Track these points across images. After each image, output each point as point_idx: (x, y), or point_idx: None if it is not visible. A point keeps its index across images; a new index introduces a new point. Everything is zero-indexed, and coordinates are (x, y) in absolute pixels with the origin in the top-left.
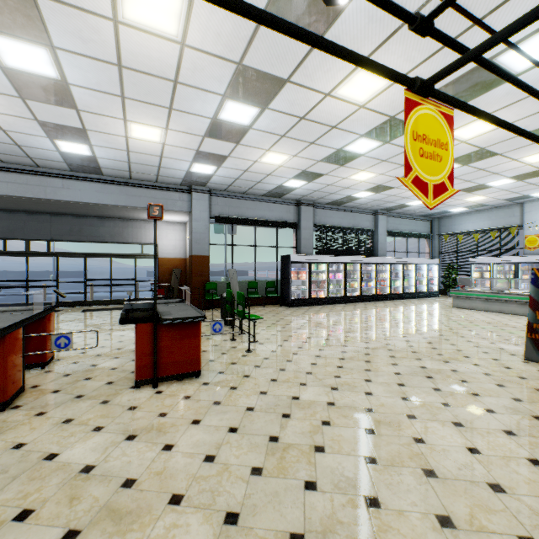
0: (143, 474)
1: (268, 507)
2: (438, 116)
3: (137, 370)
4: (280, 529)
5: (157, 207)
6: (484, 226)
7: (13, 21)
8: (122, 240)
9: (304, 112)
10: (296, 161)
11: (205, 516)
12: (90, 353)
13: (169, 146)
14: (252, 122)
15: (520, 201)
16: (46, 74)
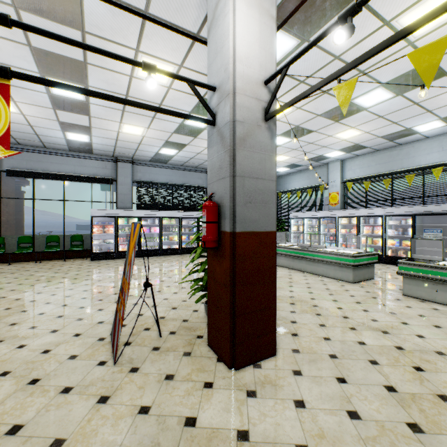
0: None
1: None
2: None
3: None
4: None
5: None
6: (305, 184)
7: None
8: None
9: None
10: (29, 108)
11: None
12: None
13: None
14: None
15: (325, 162)
16: None
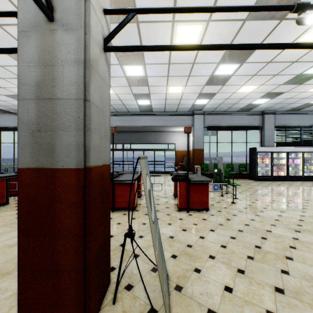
0: (194, 244)
1: (259, 273)
2: None
3: (180, 203)
4: (268, 283)
5: (189, 127)
6: None
7: (133, 59)
8: (159, 142)
9: (271, 58)
10: (263, 87)
11: (227, 266)
12: (154, 194)
13: (185, 94)
14: (233, 72)
15: None
16: (140, 75)
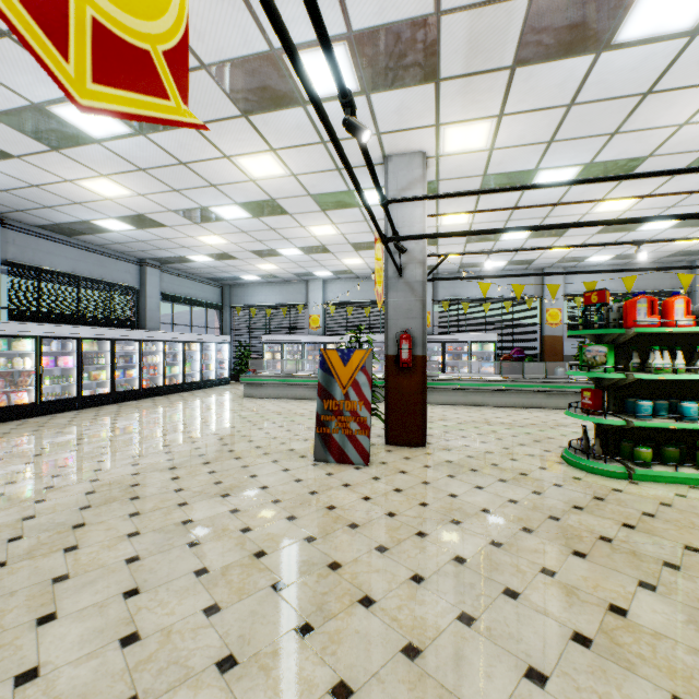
0: None
1: None
2: None
3: None
4: None
5: None
6: (277, 300)
7: None
8: None
9: None
10: None
11: None
12: None
13: None
14: None
15: (307, 278)
16: None
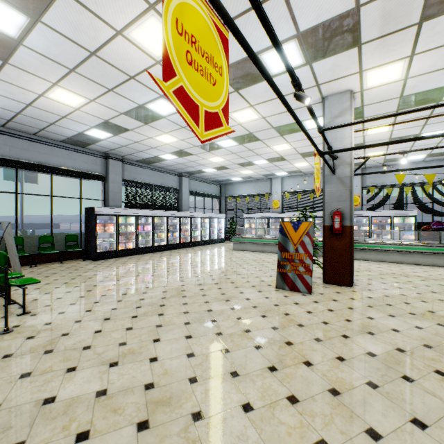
0: None
1: None
2: (211, 26)
3: None
4: None
5: None
6: (252, 192)
7: None
8: None
9: (94, 46)
10: (96, 107)
11: None
12: None
13: None
14: (20, 35)
15: (270, 177)
16: None
